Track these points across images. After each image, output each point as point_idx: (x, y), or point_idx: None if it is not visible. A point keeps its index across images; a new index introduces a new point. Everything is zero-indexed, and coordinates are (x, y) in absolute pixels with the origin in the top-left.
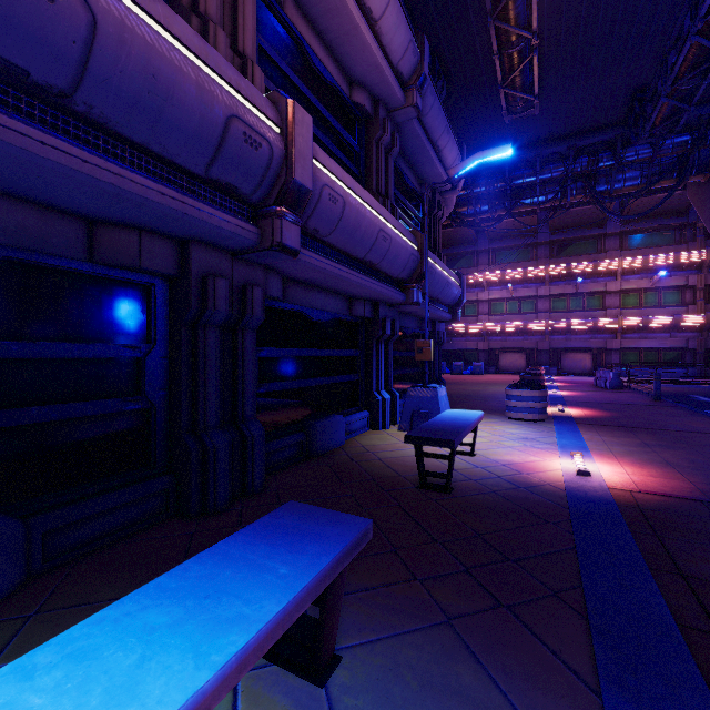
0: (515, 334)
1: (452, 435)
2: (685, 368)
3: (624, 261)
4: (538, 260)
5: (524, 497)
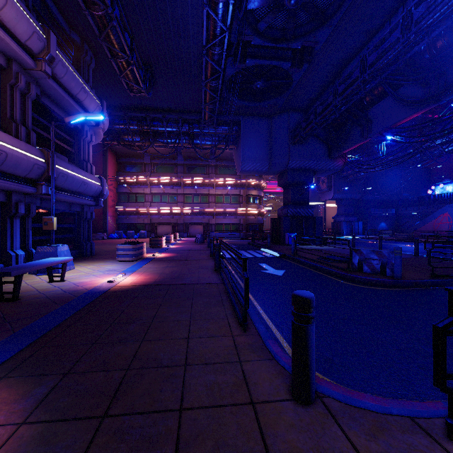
0: (166, 214)
1: (16, 270)
2: (239, 232)
3: (216, 179)
4: (178, 173)
5: (61, 296)
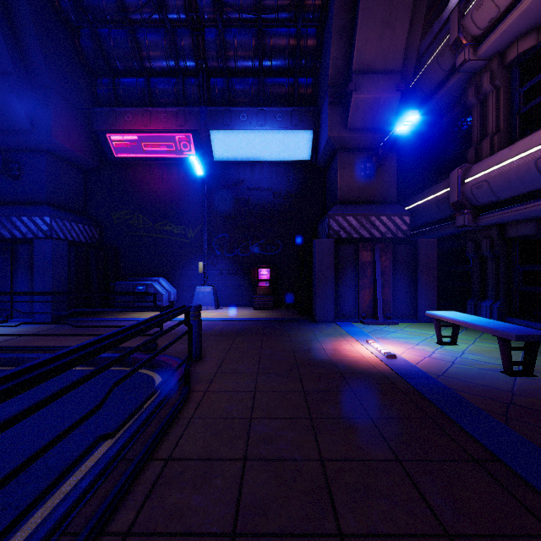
0: None
1: None
2: None
3: None
4: None
5: None
